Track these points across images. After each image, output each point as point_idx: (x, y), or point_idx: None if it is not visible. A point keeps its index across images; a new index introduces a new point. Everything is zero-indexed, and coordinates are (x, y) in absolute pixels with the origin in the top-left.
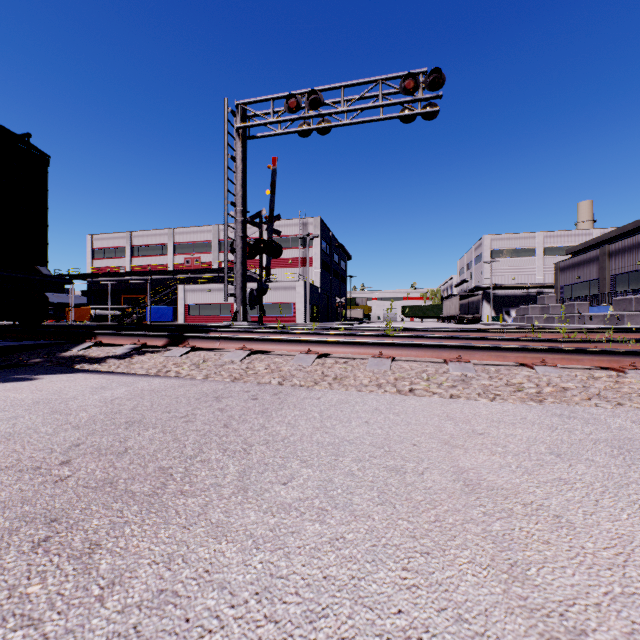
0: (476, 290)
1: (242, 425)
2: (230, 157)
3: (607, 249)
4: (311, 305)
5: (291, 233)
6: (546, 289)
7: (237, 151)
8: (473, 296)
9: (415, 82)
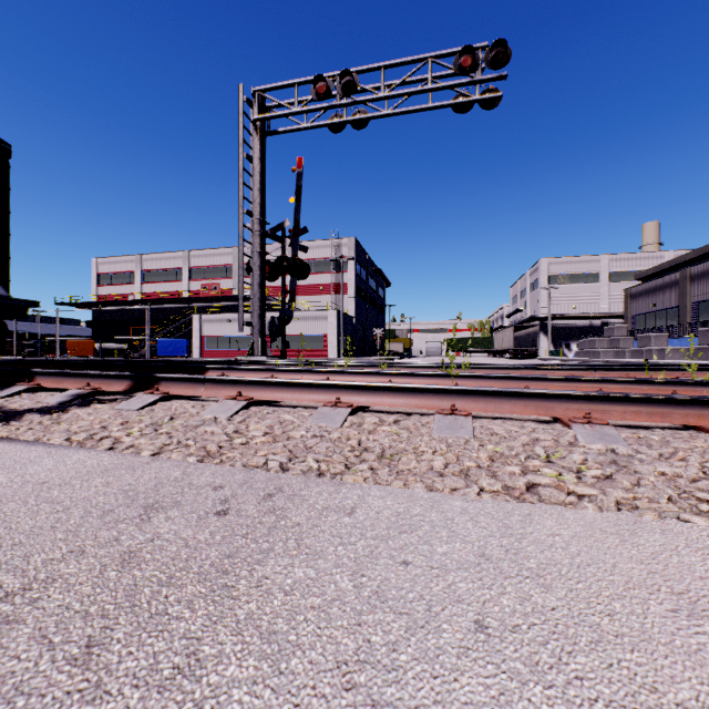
0: (532, 321)
1: (135, 647)
2: (245, 156)
3: (689, 272)
4: (345, 337)
5: (322, 256)
6: (611, 319)
7: (254, 149)
8: (529, 327)
9: (473, 58)
